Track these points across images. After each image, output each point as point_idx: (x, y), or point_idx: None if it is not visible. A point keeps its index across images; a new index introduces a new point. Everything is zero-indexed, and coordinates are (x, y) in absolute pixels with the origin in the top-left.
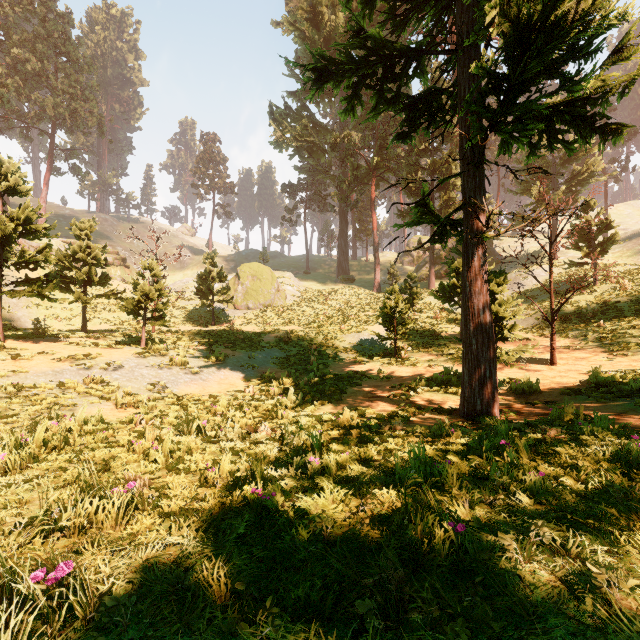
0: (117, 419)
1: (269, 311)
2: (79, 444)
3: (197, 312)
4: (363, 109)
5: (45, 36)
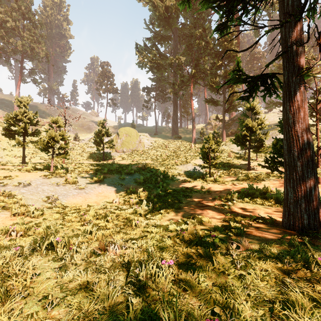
0: (0, 228)
1: (135, 153)
2: None
3: (95, 154)
4: (186, 45)
5: (17, 8)
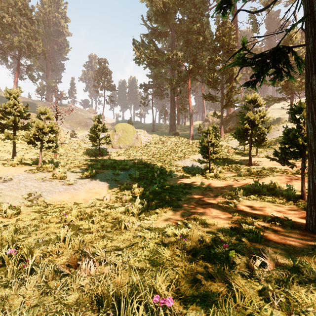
0: None
1: (131, 149)
2: None
3: (91, 150)
4: (183, 41)
5: (14, 4)
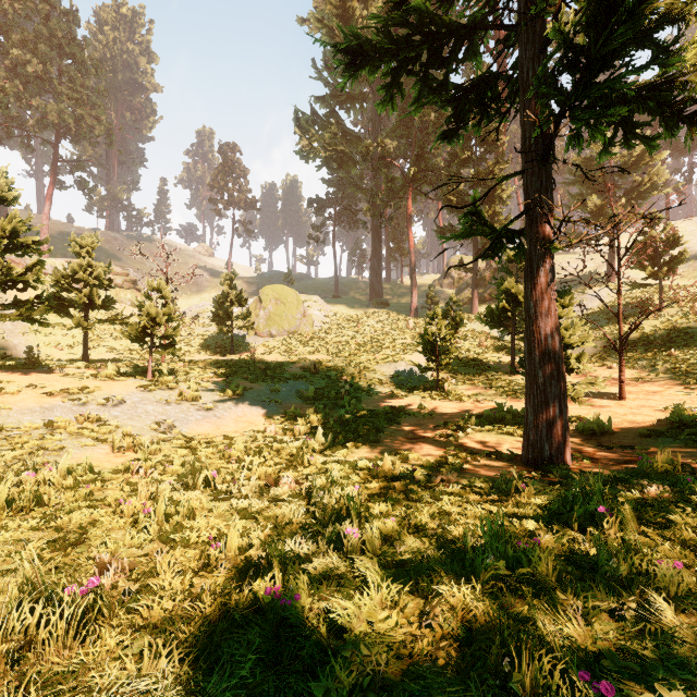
0: (111, 466)
1: (294, 338)
2: (55, 503)
3: (214, 339)
4: (398, 115)
5: (48, 36)
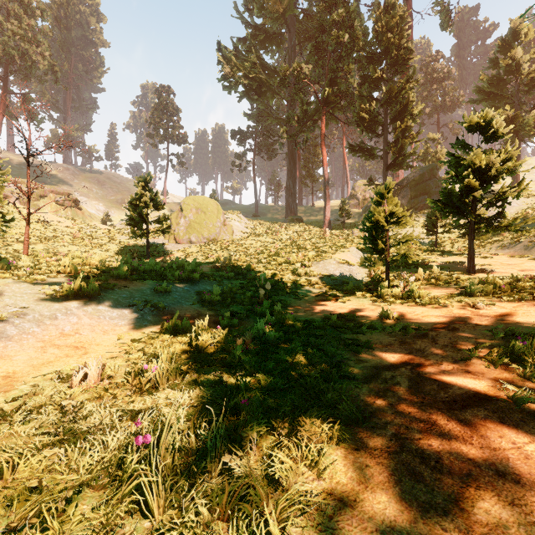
0: None
1: (213, 245)
2: None
3: (134, 246)
4: (312, 46)
5: None
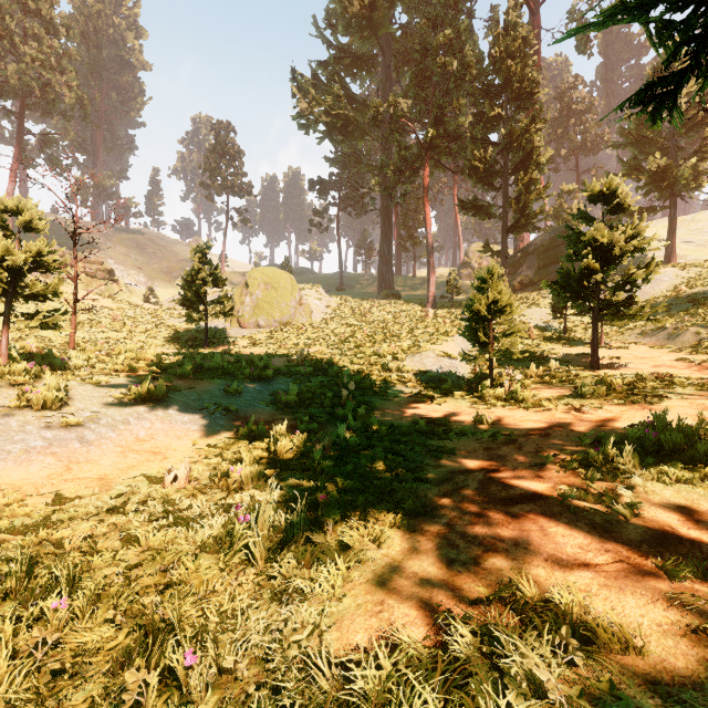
0: None
1: (287, 330)
2: None
3: (188, 331)
4: (412, 74)
5: None
